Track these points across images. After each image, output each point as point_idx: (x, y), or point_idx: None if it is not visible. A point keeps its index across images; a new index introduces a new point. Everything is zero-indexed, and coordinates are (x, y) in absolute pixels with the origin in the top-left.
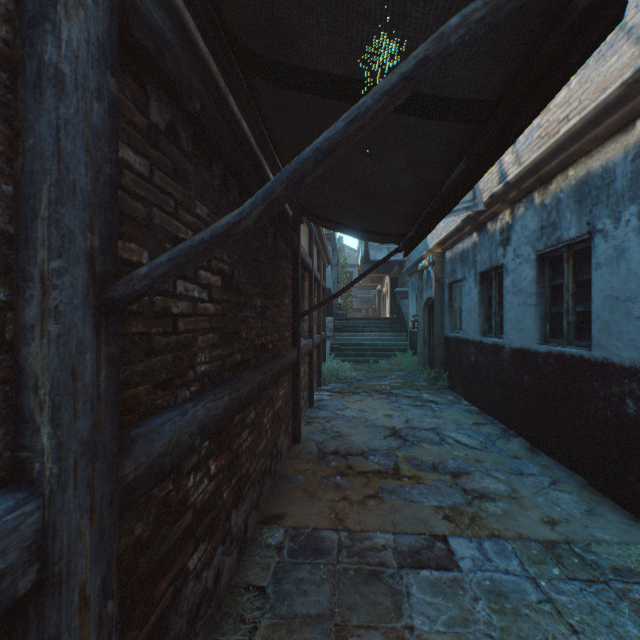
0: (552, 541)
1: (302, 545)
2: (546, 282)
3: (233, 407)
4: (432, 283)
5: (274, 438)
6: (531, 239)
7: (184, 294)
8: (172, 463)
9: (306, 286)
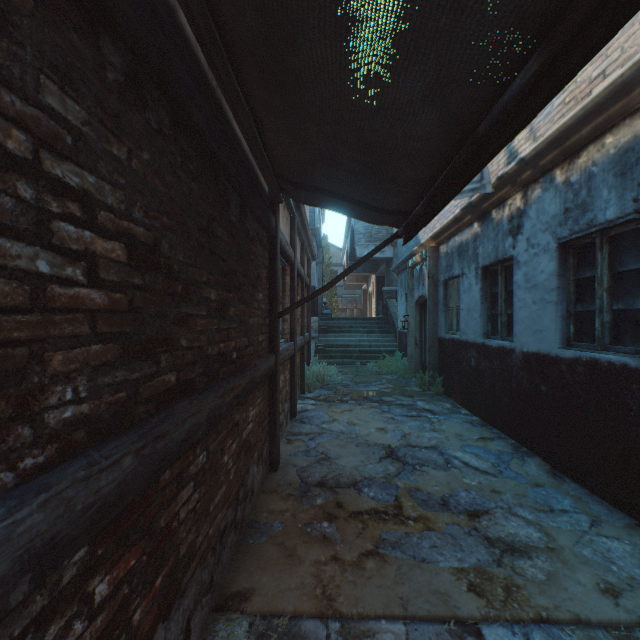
0: (624, 627)
1: None
2: (570, 275)
3: (148, 470)
4: (425, 280)
5: (241, 476)
6: (551, 225)
7: None
8: None
9: (287, 281)
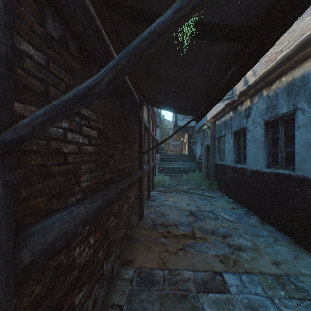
0: (278, 275)
1: (143, 279)
2: (269, 136)
3: (104, 205)
4: (209, 137)
5: (129, 218)
6: (261, 114)
7: (72, 140)
8: (61, 245)
9: (146, 138)
